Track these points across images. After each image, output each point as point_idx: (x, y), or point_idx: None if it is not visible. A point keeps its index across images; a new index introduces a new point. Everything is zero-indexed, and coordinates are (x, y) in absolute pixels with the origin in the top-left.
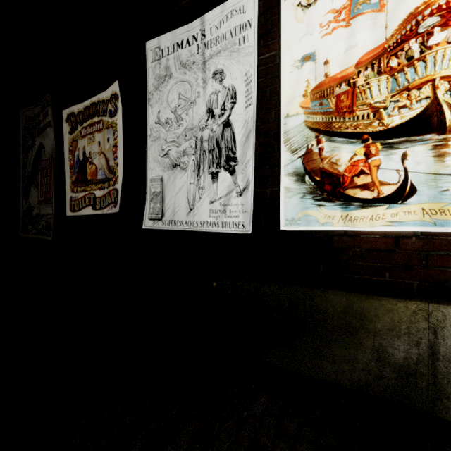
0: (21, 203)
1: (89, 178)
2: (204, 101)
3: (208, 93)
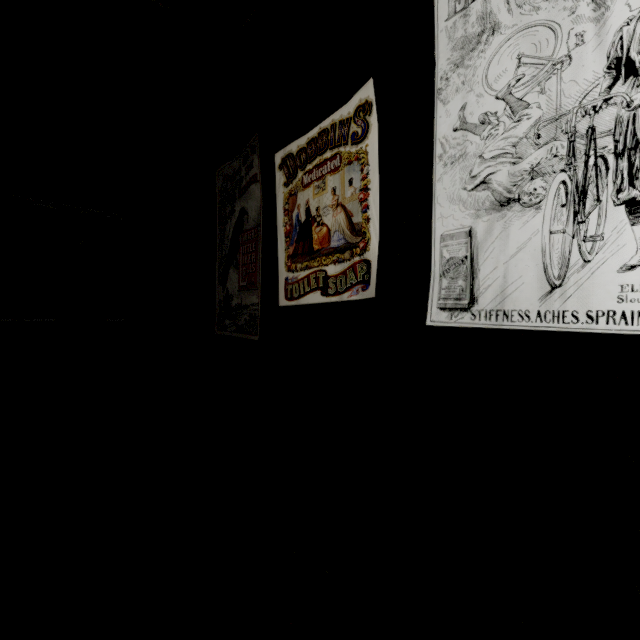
0: (217, 291)
1: (315, 248)
2: (600, 48)
3: (612, 26)
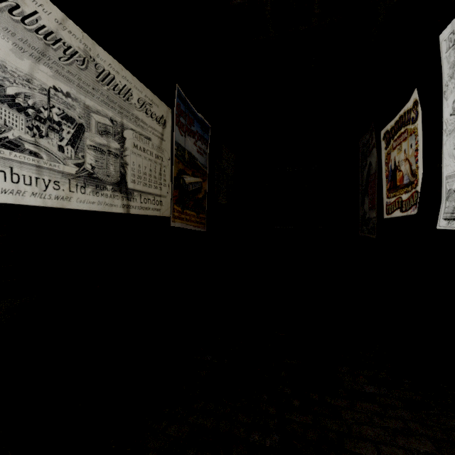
0: (360, 210)
1: (397, 184)
2: None
3: None
